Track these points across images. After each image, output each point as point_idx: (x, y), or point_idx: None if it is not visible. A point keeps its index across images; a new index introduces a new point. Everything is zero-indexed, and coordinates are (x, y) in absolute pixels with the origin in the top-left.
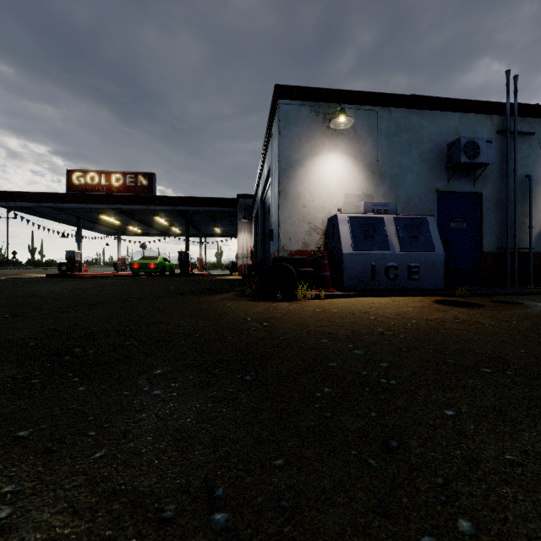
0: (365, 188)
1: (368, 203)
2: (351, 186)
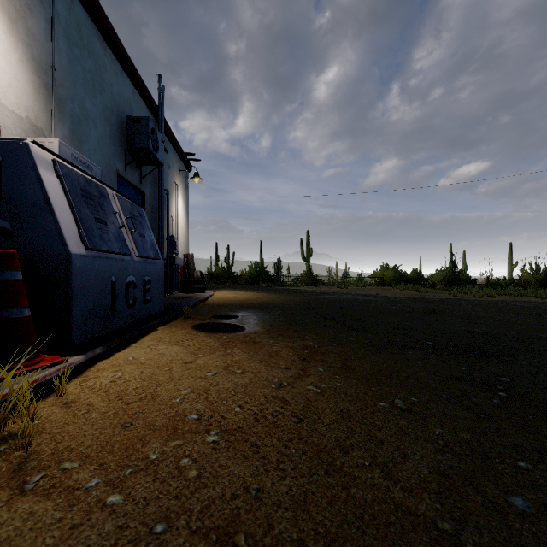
0: (33, 110)
1: (67, 148)
2: (2, 83)
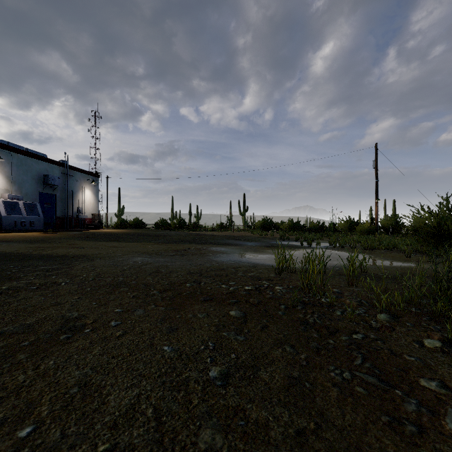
0: (6, 187)
1: (10, 195)
2: None
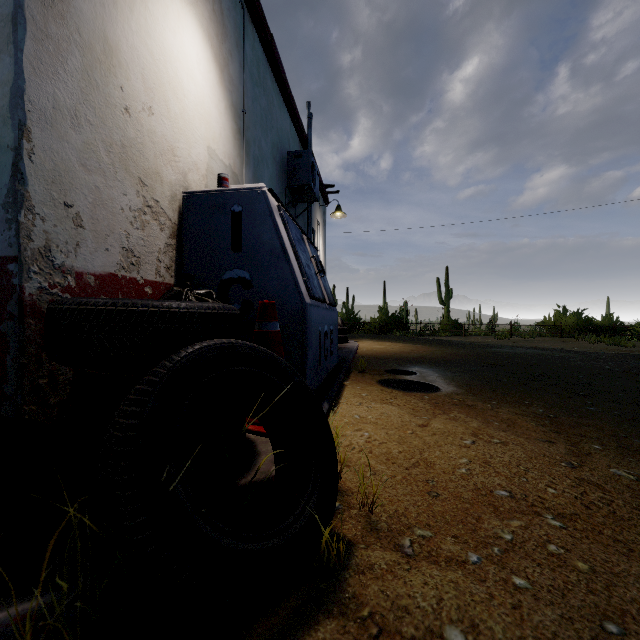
0: (232, 157)
1: None
2: (216, 133)
